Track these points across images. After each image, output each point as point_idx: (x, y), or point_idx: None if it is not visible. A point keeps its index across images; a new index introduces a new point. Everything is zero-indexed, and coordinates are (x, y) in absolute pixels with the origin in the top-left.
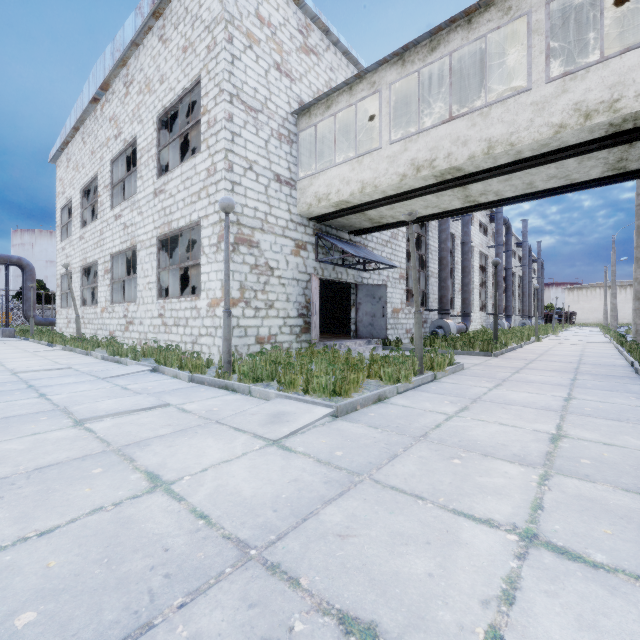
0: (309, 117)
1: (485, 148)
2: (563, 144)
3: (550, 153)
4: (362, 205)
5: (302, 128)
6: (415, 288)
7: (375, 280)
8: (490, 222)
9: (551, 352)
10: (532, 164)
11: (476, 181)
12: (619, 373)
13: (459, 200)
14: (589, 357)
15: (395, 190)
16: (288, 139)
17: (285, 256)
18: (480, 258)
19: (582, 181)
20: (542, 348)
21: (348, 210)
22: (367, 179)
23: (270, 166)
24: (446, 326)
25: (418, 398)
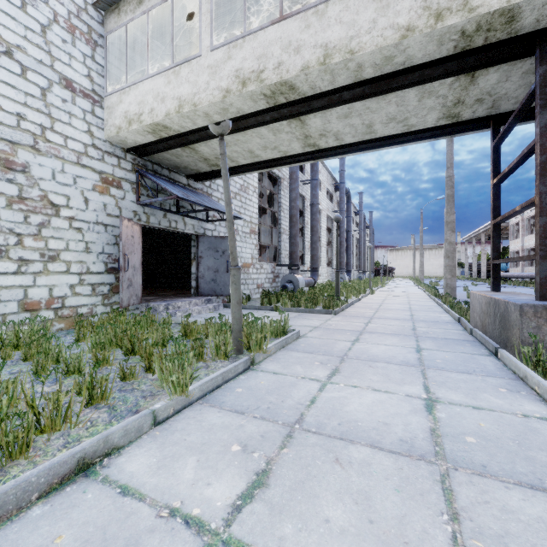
0: (118, 14)
1: (321, 56)
2: (408, 61)
3: (393, 74)
4: (185, 134)
5: (110, 28)
6: (230, 233)
7: (221, 233)
8: (335, 191)
9: (385, 306)
10: (373, 92)
11: (313, 111)
12: (455, 334)
13: (299, 141)
14: (418, 311)
15: (221, 114)
16: (88, 37)
17: (82, 191)
18: (327, 221)
19: (418, 129)
20: (376, 301)
21: (170, 140)
22: (185, 95)
23: (52, 63)
24: (295, 281)
25: (187, 437)
